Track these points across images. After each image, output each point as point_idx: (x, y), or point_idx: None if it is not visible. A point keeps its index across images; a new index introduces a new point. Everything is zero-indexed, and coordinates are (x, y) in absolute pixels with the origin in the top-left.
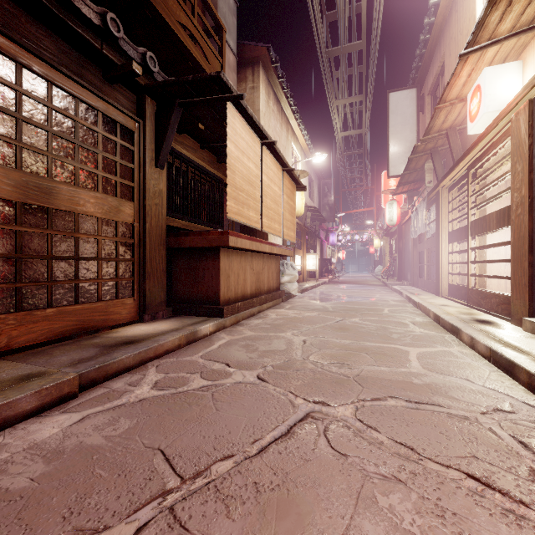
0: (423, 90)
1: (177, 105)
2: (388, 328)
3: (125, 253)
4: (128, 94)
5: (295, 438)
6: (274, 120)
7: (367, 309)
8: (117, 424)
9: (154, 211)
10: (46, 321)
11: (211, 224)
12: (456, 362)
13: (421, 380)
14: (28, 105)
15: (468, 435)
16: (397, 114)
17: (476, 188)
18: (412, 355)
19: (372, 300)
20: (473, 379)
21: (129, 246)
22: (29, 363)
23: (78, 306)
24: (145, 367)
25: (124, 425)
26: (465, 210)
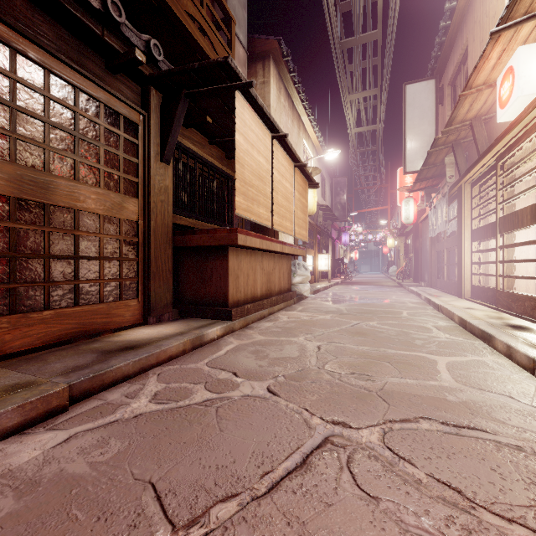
0: (442, 81)
1: (183, 96)
2: (409, 334)
3: (129, 252)
4: (132, 86)
5: (312, 471)
6: (285, 116)
7: (384, 312)
8: (106, 446)
9: (159, 209)
10: (43, 324)
11: (219, 222)
12: (494, 374)
13: (456, 397)
14: (24, 94)
15: (527, 473)
16: (414, 106)
17: (504, 181)
18: (441, 365)
19: (388, 302)
20: (518, 396)
21: (133, 244)
22: (20, 370)
23: (78, 308)
24: (146, 375)
25: (114, 447)
26: (490, 206)
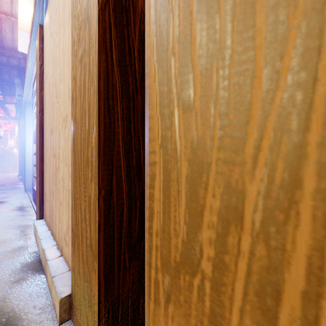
0: None
1: None
2: None
3: None
4: None
5: None
6: None
7: None
8: None
9: None
10: None
11: None
12: None
13: None
14: None
15: None
16: (10, 109)
17: None
18: None
19: None
20: None
21: None
22: None
23: None
24: None
25: None
26: None
